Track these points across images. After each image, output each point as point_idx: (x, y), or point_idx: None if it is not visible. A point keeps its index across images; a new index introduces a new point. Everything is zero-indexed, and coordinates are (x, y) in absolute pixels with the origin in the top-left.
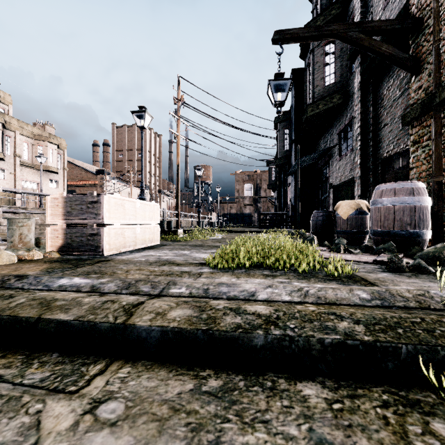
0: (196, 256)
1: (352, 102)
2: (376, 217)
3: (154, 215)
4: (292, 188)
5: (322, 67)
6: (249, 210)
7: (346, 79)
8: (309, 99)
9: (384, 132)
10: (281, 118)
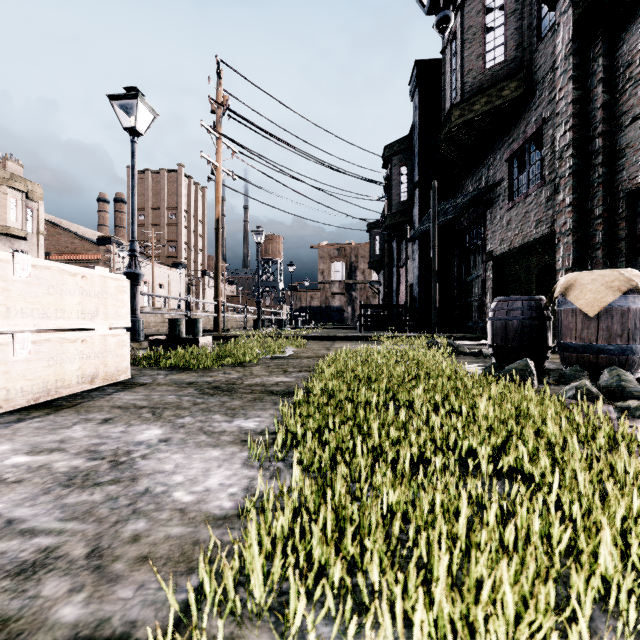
0: (148, 490)
1: (544, 92)
2: None
3: (103, 304)
4: (414, 263)
5: (481, 35)
6: (339, 301)
7: (529, 52)
8: (451, 100)
9: (634, 132)
10: (394, 148)
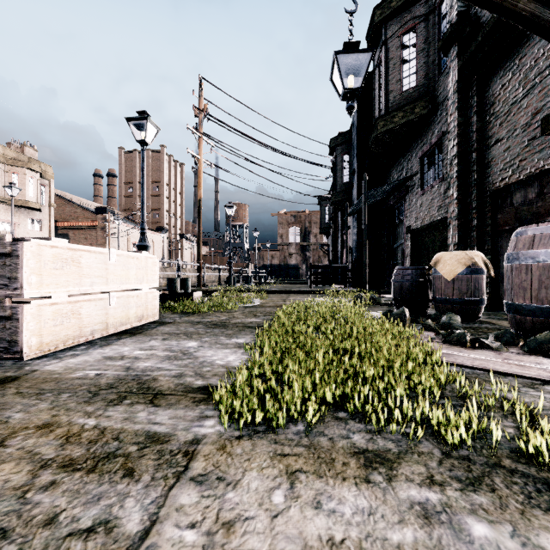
0: (205, 361)
1: (443, 112)
2: (522, 283)
3: (146, 274)
4: (353, 232)
5: (399, 65)
6: (295, 260)
7: (433, 81)
8: (378, 110)
9: (495, 151)
10: (338, 140)
